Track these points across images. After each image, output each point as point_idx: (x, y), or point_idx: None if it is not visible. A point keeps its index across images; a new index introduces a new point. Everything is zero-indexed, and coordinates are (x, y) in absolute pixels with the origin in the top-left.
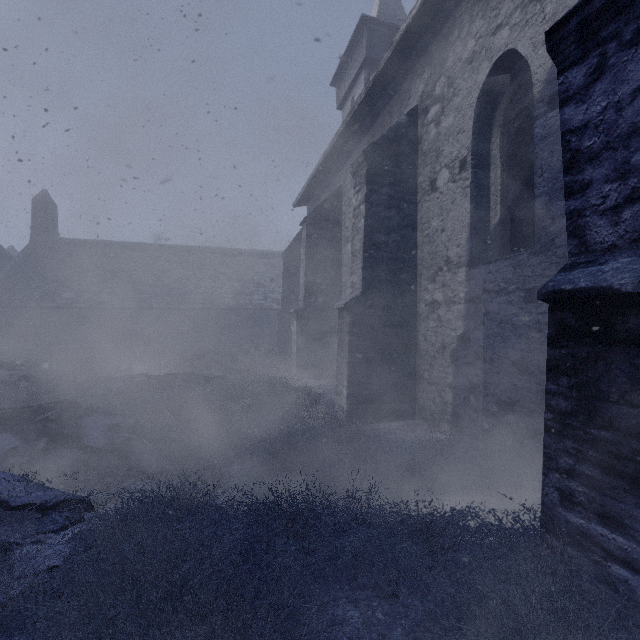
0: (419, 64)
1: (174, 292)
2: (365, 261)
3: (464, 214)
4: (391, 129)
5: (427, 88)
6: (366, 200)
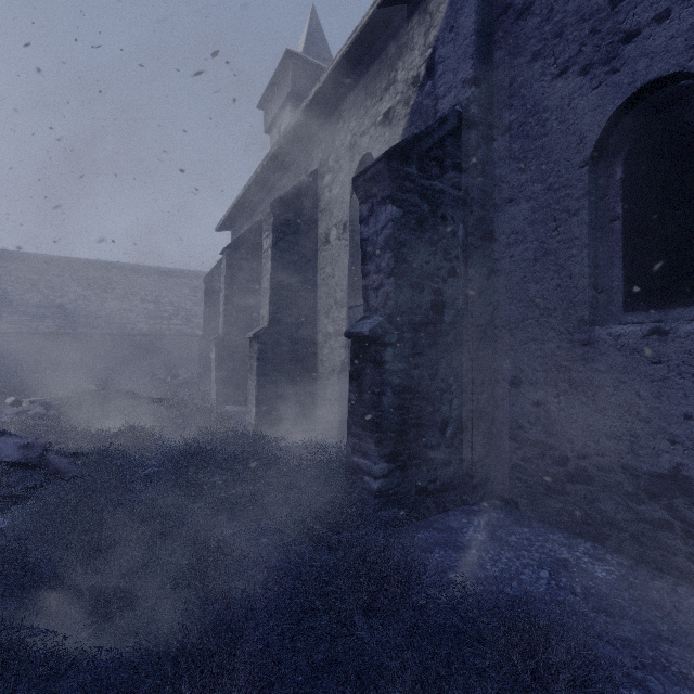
0: (319, 135)
1: (69, 314)
2: (272, 298)
3: (345, 266)
4: (295, 187)
5: (324, 158)
6: (273, 246)
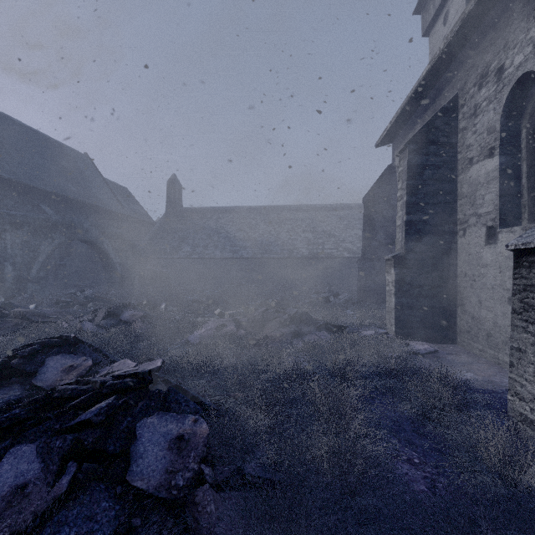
0: None
1: (259, 244)
2: None
3: None
4: None
5: None
6: None
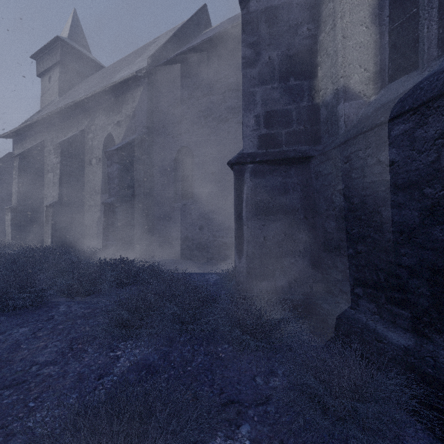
0: (86, 113)
1: None
2: (60, 187)
3: (100, 177)
4: (73, 136)
5: (89, 125)
6: (61, 163)
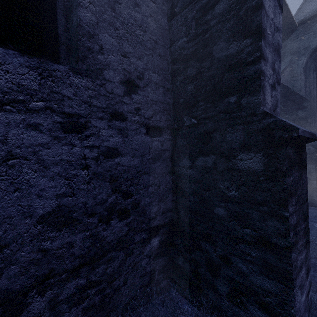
0: None
1: None
2: None
3: None
4: None
5: None
6: None
